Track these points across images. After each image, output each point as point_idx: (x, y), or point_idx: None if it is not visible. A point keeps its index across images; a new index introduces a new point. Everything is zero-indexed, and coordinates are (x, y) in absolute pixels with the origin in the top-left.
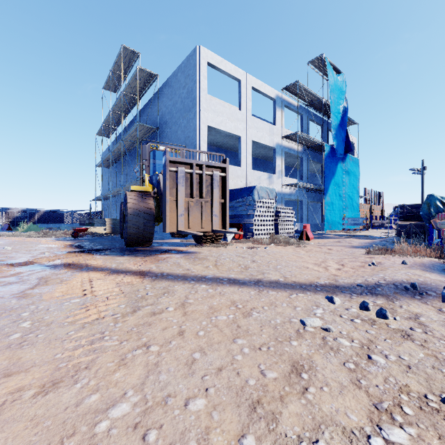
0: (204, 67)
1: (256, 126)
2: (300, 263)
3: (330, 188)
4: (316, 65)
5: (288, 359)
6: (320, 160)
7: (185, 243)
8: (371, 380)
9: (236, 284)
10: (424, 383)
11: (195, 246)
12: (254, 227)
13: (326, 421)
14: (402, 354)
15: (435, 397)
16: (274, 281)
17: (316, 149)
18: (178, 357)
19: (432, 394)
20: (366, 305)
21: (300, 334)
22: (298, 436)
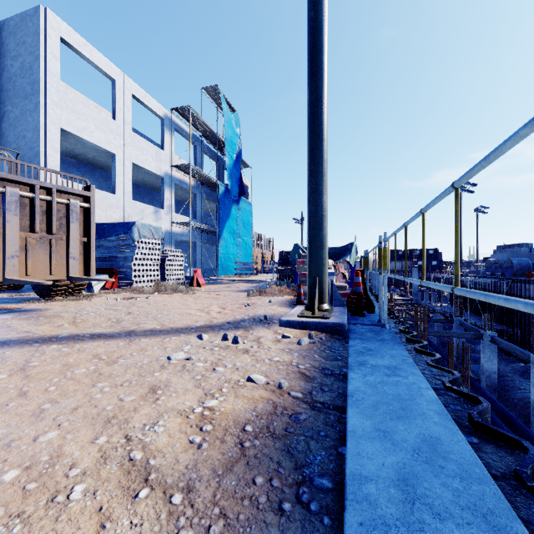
0: (55, 42)
1: (139, 146)
2: (184, 310)
3: (225, 231)
4: (211, 95)
5: (148, 386)
6: (215, 200)
7: (19, 297)
8: (209, 382)
9: (101, 338)
10: (242, 374)
11: (39, 301)
12: (134, 272)
13: (168, 410)
14: (237, 363)
15: (244, 379)
16: (150, 329)
17: (210, 186)
18: (21, 413)
19: (243, 379)
20: (226, 336)
21: (164, 367)
22: (144, 424)
